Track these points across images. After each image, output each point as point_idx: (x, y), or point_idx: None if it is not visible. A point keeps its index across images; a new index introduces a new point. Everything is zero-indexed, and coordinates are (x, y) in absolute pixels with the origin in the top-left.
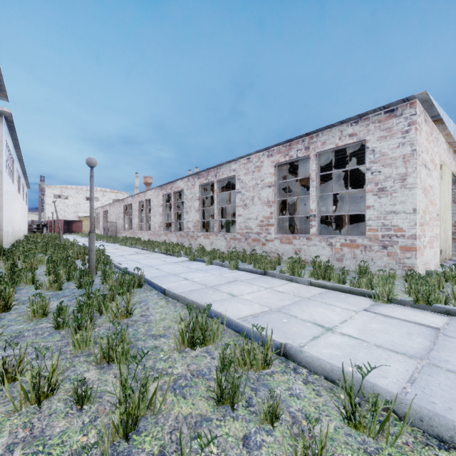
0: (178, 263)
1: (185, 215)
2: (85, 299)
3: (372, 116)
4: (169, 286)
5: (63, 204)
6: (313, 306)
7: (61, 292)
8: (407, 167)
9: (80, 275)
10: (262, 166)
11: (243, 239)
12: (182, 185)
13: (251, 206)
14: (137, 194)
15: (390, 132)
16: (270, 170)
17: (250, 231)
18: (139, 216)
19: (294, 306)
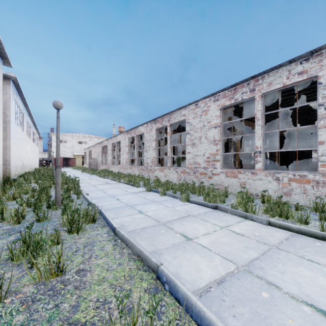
0: (136, 193)
1: (145, 153)
2: (20, 245)
3: (325, 51)
4: (122, 220)
5: (63, 147)
6: (291, 262)
7: (19, 226)
8: None
9: (47, 206)
10: (209, 110)
11: (191, 172)
12: (143, 130)
13: (199, 144)
14: (111, 138)
15: None
16: (216, 113)
17: (198, 166)
18: (112, 154)
19: (265, 261)
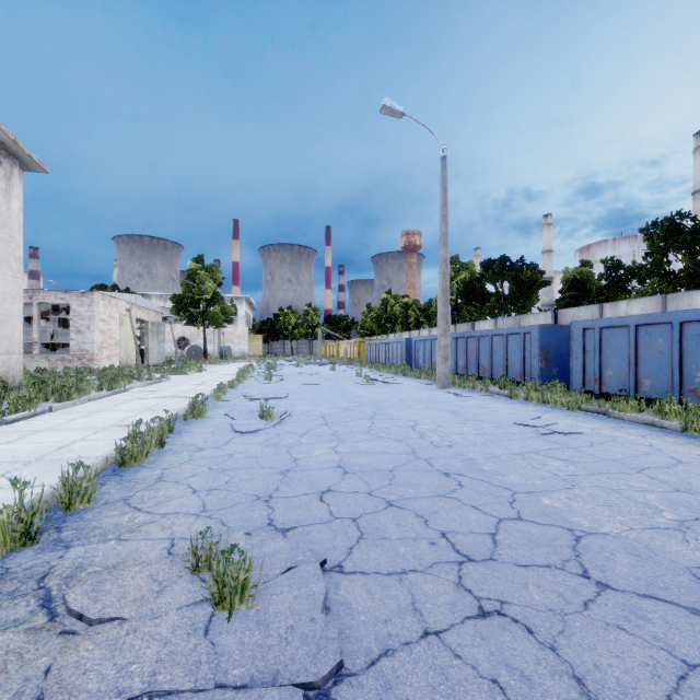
0: None
1: None
2: None
3: (74, 292)
4: None
5: None
6: None
7: None
8: (91, 322)
9: None
10: None
11: None
12: None
13: None
14: None
15: (83, 303)
16: None
17: None
18: None
19: None
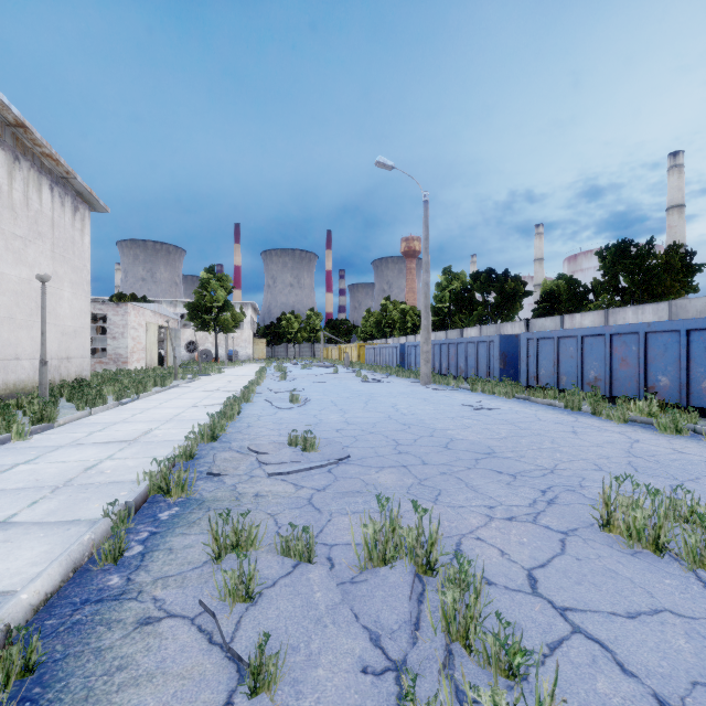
0: None
1: None
2: None
3: (110, 304)
4: None
5: None
6: None
7: None
8: (125, 329)
9: None
10: None
11: None
12: None
13: None
14: None
15: (118, 313)
16: None
17: None
18: None
19: None
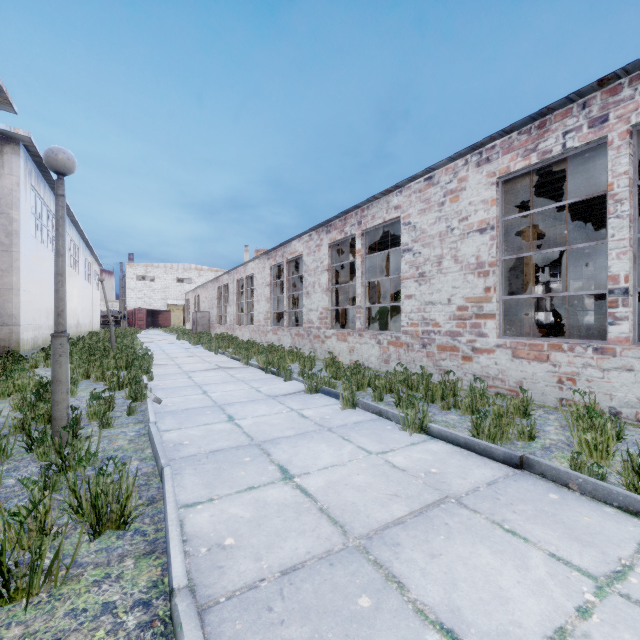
0: (282, 398)
1: (305, 299)
2: None
3: None
4: (221, 518)
5: (148, 289)
6: None
7: None
8: None
9: (26, 443)
10: (463, 188)
11: (416, 344)
12: (300, 248)
13: (436, 276)
14: (235, 269)
15: None
16: (484, 194)
17: (433, 328)
18: (237, 303)
19: None
